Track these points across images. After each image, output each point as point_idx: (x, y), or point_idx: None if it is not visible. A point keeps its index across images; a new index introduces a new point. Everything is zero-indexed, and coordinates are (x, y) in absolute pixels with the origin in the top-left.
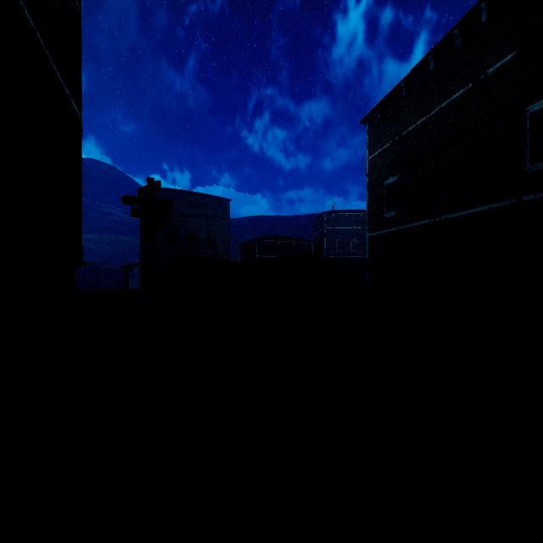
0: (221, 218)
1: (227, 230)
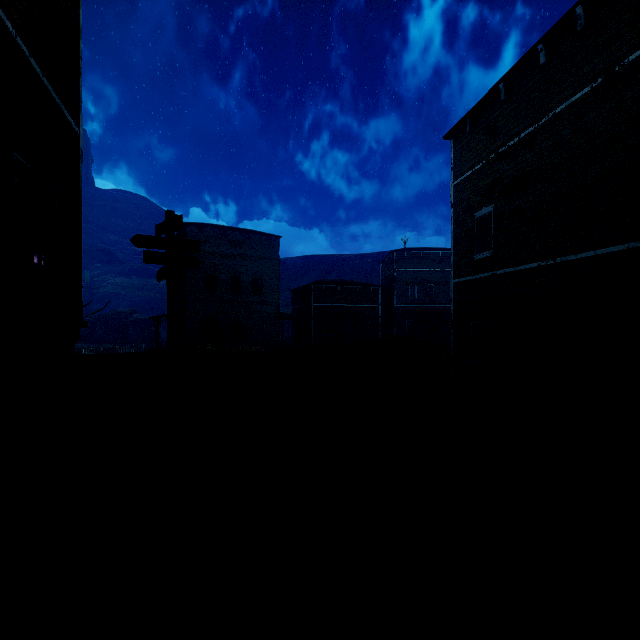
0: (270, 259)
1: (277, 273)
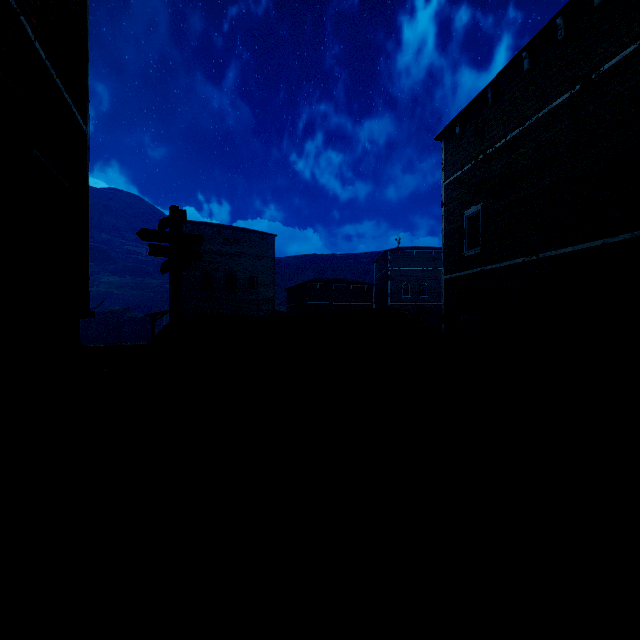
0: (265, 257)
1: (272, 271)
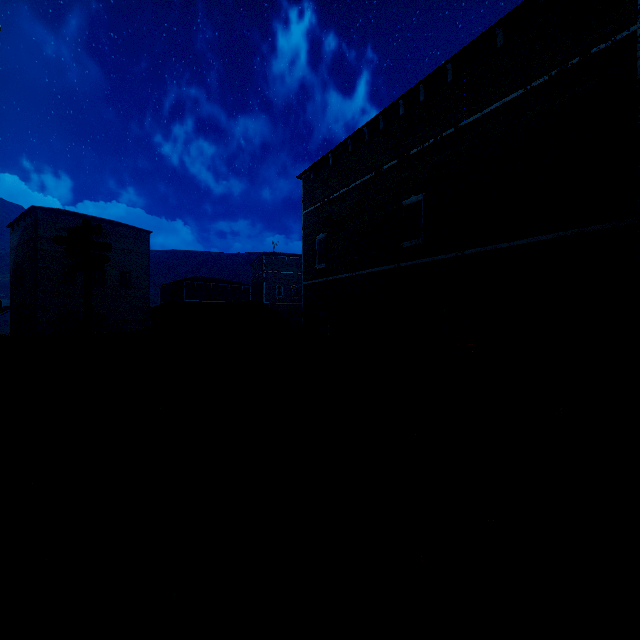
0: (139, 253)
1: (147, 268)
